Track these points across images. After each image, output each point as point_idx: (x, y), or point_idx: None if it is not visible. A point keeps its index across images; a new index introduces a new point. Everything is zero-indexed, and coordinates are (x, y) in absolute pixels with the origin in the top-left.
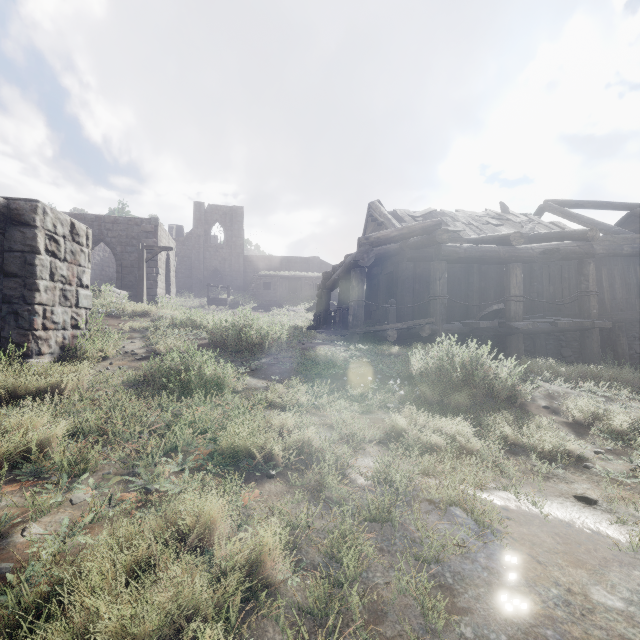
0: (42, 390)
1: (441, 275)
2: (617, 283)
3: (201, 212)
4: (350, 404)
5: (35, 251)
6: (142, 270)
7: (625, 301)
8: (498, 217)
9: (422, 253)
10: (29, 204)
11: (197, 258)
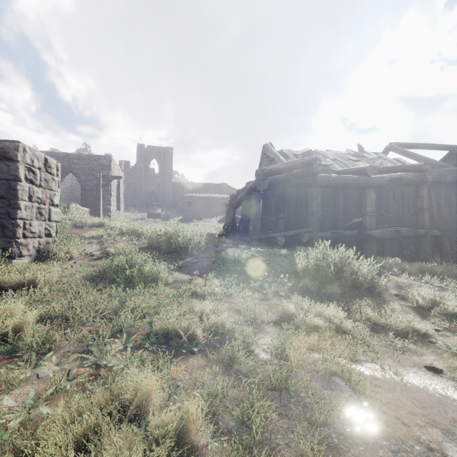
0: (21, 284)
1: (316, 197)
2: (442, 202)
3: (142, 151)
4: (252, 293)
5: (17, 179)
6: (99, 193)
7: (448, 215)
8: (356, 155)
9: (302, 181)
10: (13, 144)
11: (139, 184)
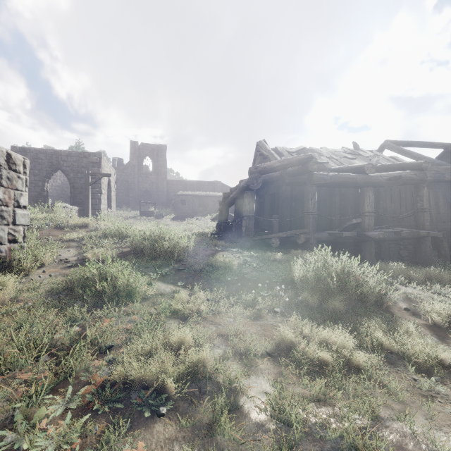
0: None
1: (312, 196)
2: (441, 202)
3: (135, 148)
4: (243, 309)
5: None
6: (88, 191)
7: (446, 215)
8: (352, 153)
9: (297, 179)
10: None
11: (133, 182)
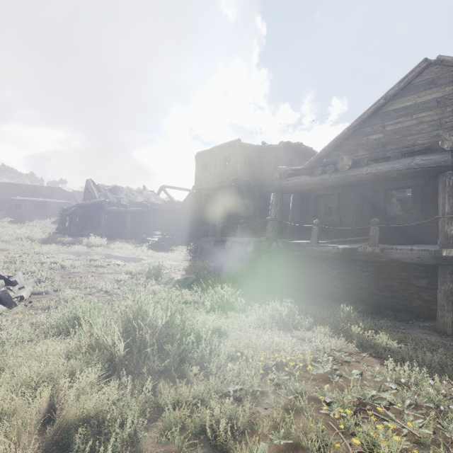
0: None
1: (104, 217)
2: (169, 218)
3: None
4: (66, 247)
5: None
6: None
7: (171, 223)
8: (140, 192)
9: (103, 207)
10: None
11: None
